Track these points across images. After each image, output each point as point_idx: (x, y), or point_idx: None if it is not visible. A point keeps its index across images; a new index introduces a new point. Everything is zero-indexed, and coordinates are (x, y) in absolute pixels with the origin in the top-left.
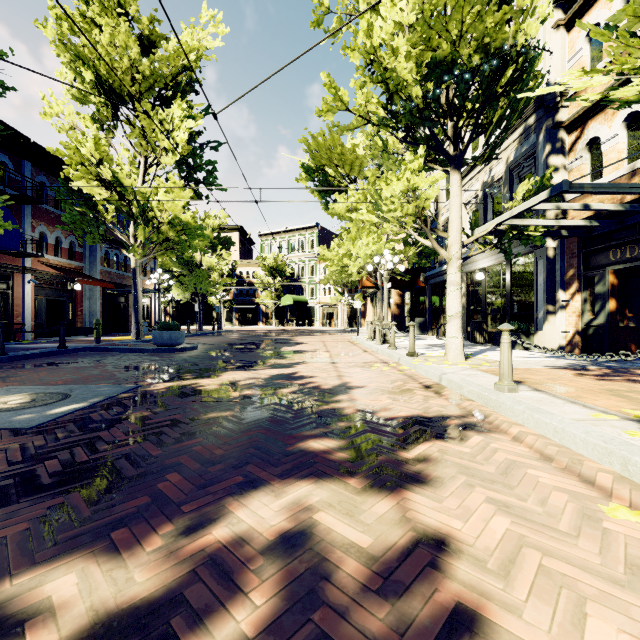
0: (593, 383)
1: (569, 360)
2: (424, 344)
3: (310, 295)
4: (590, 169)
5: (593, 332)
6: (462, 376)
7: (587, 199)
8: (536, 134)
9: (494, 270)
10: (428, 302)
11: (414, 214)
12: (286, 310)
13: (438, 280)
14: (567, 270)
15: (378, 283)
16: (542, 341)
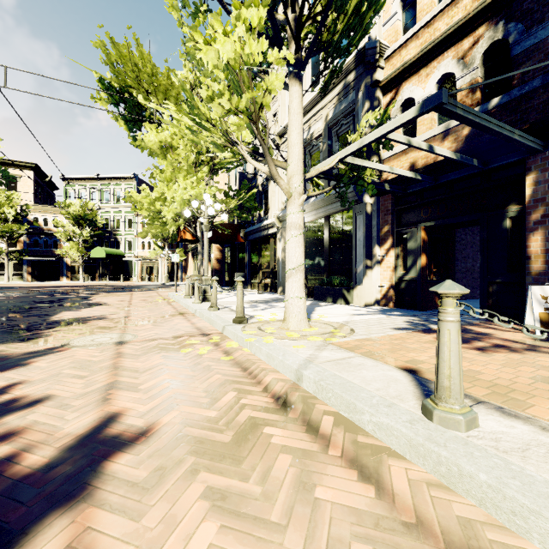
0: (487, 360)
1: (399, 316)
2: (248, 301)
3: (127, 248)
4: (403, 130)
5: (405, 286)
6: (333, 369)
7: (402, 158)
8: (355, 91)
9: (313, 226)
10: (248, 257)
11: (248, 113)
12: (98, 264)
13: (257, 236)
14: (382, 226)
15: (198, 234)
16: (361, 295)
